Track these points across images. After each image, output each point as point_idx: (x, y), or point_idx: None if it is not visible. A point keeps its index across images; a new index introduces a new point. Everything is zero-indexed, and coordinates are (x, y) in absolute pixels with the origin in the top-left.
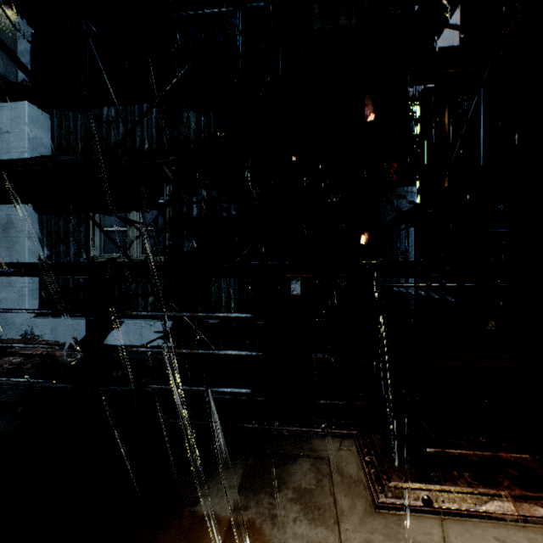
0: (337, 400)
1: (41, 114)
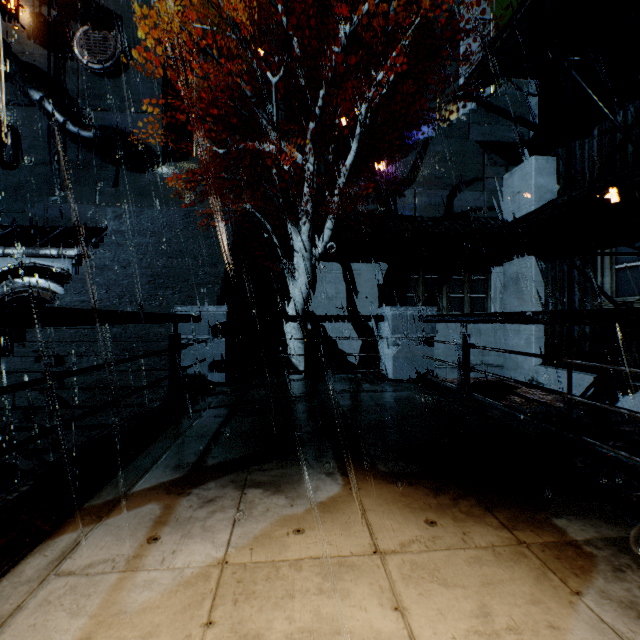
0: None
1: (545, 161)
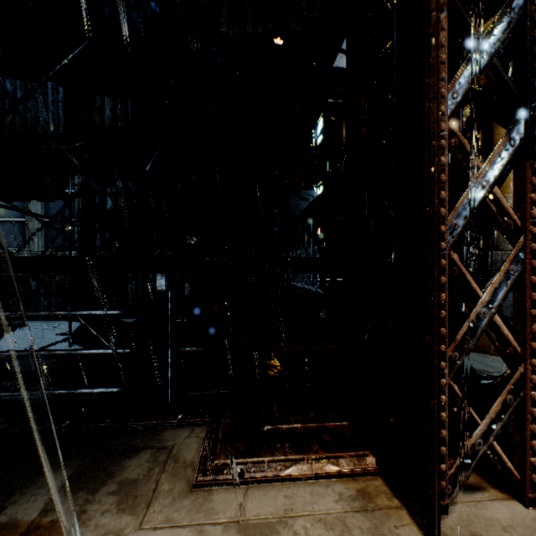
0: (207, 390)
1: None
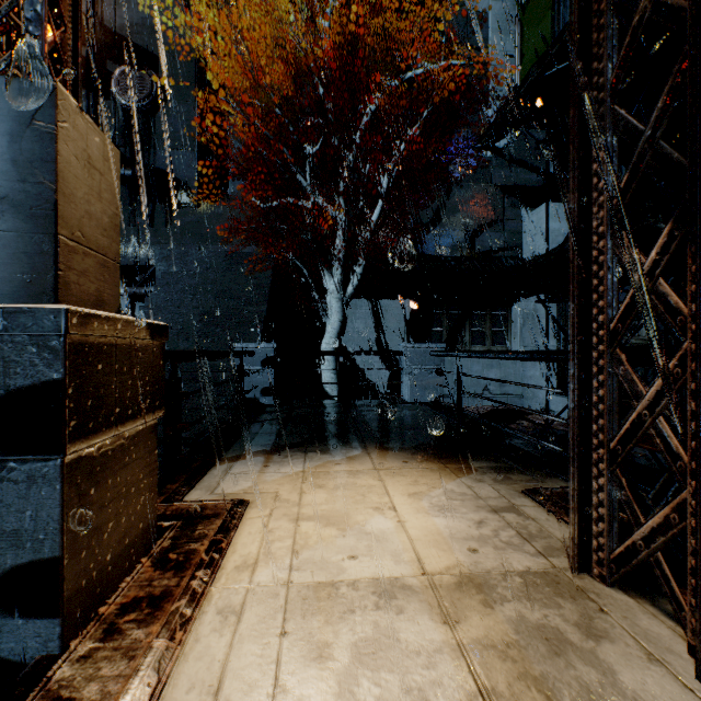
0: None
1: (558, 206)
